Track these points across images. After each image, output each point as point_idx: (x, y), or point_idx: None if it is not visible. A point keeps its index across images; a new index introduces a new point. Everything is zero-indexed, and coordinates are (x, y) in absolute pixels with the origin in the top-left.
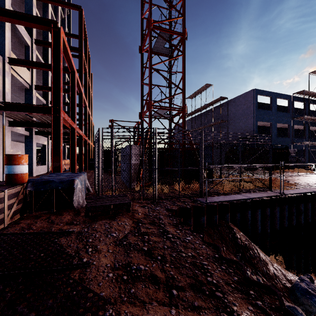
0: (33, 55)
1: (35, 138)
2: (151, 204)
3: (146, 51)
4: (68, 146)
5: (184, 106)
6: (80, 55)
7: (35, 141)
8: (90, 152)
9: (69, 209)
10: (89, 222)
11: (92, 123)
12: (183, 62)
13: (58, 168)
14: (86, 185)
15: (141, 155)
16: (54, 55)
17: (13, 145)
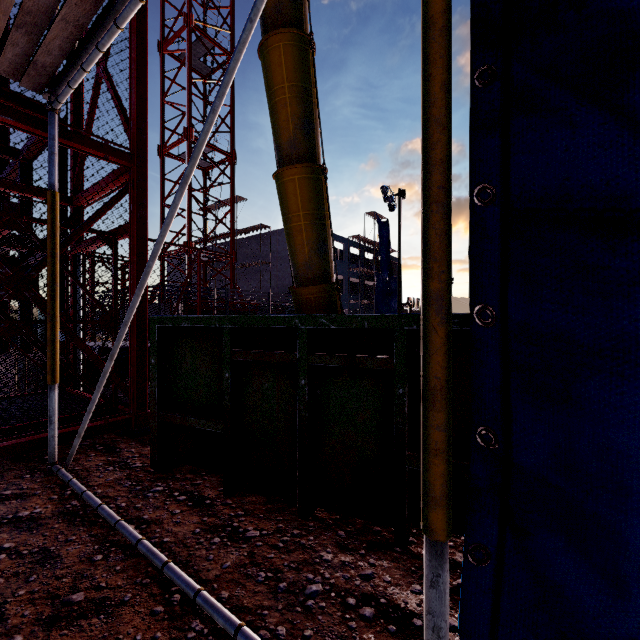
0: None
1: None
2: None
3: (169, 155)
4: None
5: (234, 252)
6: None
7: None
8: None
9: None
10: None
11: None
12: (232, 194)
13: None
14: None
15: None
16: None
17: None
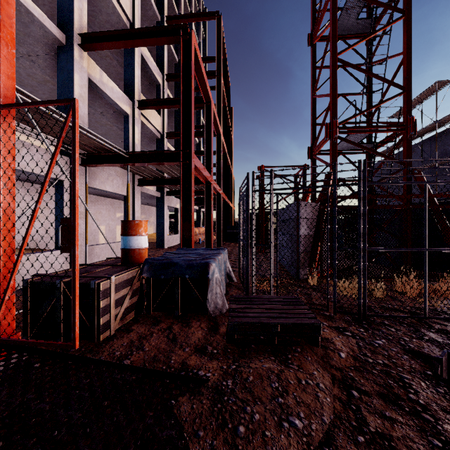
0: (164, 95)
1: (167, 200)
2: (357, 325)
3: (321, 39)
4: (203, 210)
5: (409, 119)
6: (217, 80)
7: (166, 204)
8: (229, 217)
9: (201, 315)
10: (234, 355)
11: (232, 177)
12: (406, 31)
13: (189, 240)
14: (226, 270)
15: (317, 221)
16: (184, 76)
17: (146, 210)
